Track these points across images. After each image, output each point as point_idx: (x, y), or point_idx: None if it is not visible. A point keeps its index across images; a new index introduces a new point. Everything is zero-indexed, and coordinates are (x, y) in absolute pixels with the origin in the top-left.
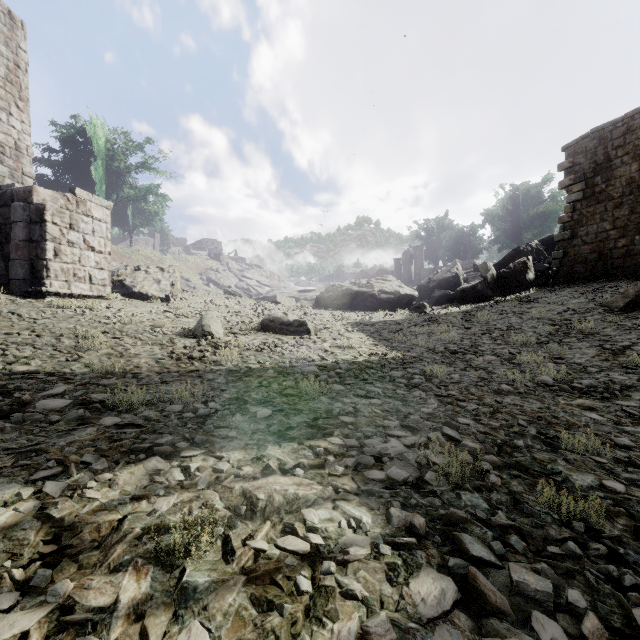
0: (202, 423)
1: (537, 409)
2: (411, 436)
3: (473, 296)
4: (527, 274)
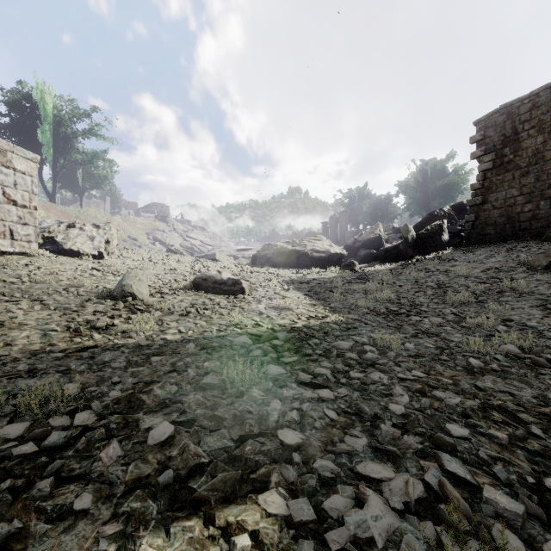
0: (40, 469)
1: (533, 399)
2: (395, 476)
3: (396, 255)
4: (442, 235)
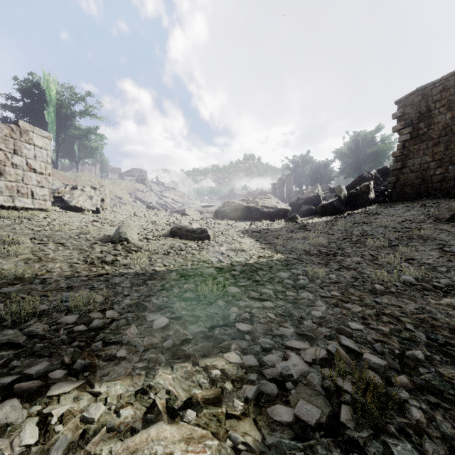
0: (92, 338)
1: (414, 310)
2: (309, 348)
3: (331, 210)
4: (369, 194)
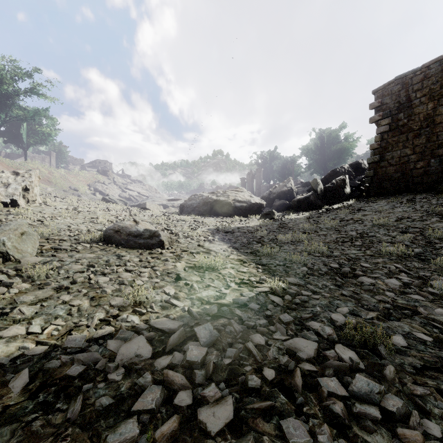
0: None
1: None
2: None
3: (307, 205)
4: (345, 188)
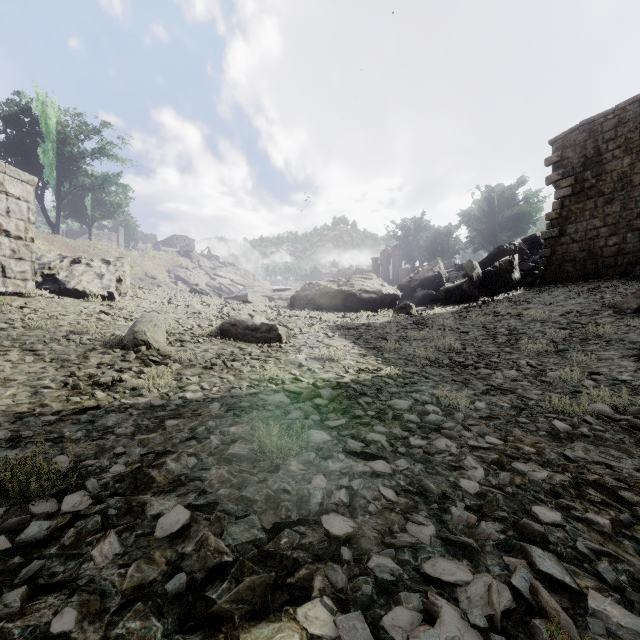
0: (11, 574)
1: (636, 472)
2: (473, 579)
3: (458, 296)
4: (513, 273)
